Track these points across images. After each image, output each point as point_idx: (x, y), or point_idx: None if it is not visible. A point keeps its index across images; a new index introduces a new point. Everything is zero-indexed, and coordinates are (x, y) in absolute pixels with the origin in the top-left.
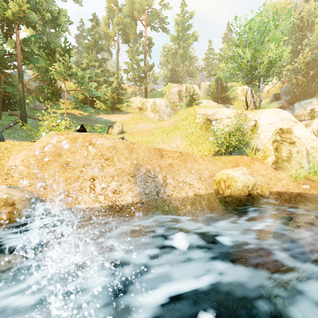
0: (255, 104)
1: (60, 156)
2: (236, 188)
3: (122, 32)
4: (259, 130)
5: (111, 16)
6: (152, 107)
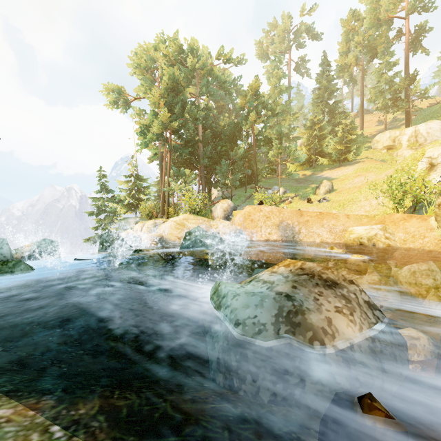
0: None
1: (250, 216)
2: (348, 238)
3: (366, 49)
4: None
5: (351, 38)
6: (411, 141)
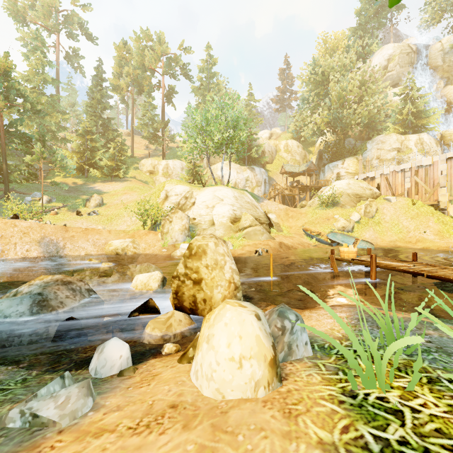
0: (214, 180)
1: None
2: (108, 250)
3: (136, 83)
4: (192, 207)
5: (124, 64)
6: (164, 171)
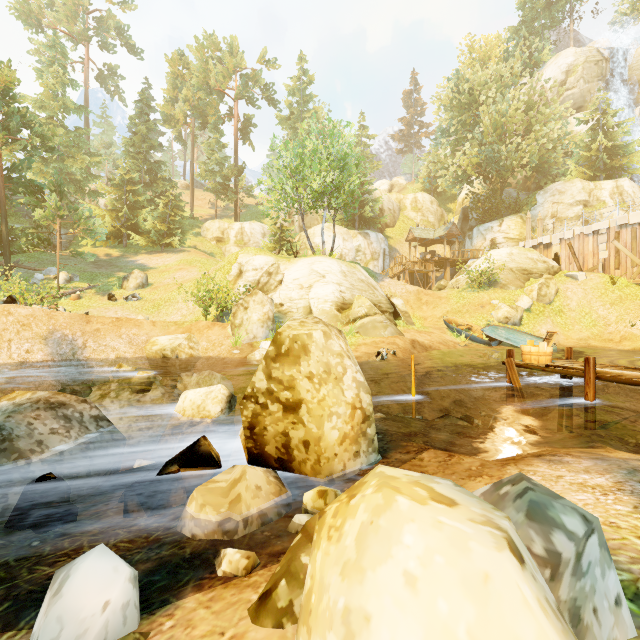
0: (311, 248)
1: None
2: (151, 351)
3: (197, 112)
4: (279, 288)
5: (180, 85)
6: (238, 237)
